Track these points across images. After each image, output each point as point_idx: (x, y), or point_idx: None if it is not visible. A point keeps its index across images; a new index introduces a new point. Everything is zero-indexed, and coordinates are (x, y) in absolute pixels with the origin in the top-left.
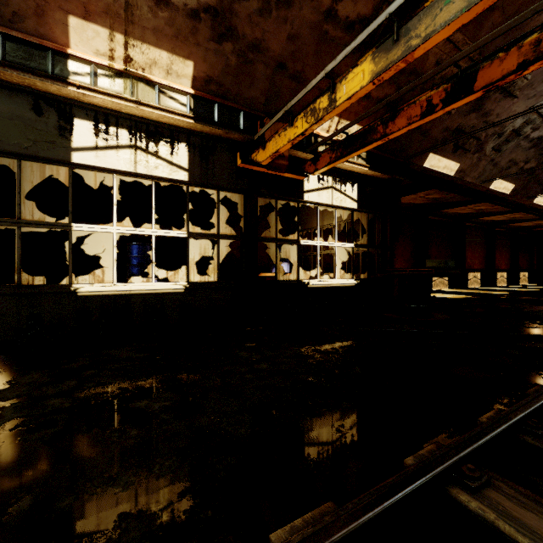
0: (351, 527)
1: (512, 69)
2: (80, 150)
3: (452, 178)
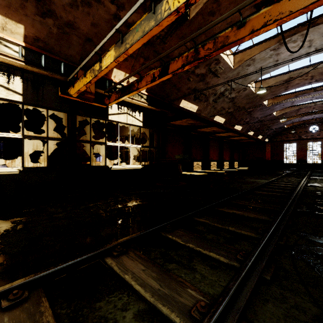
0: (28, 279)
1: (180, 67)
2: None
3: (195, 113)
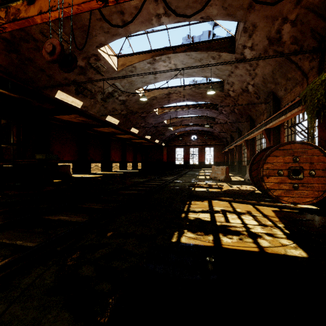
0: None
1: None
2: None
3: (81, 109)
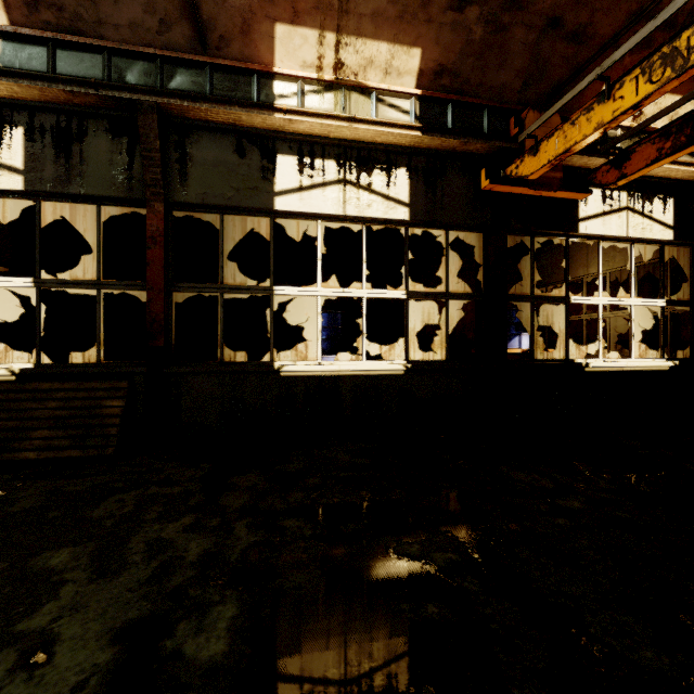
0: None
1: None
2: (283, 194)
3: None
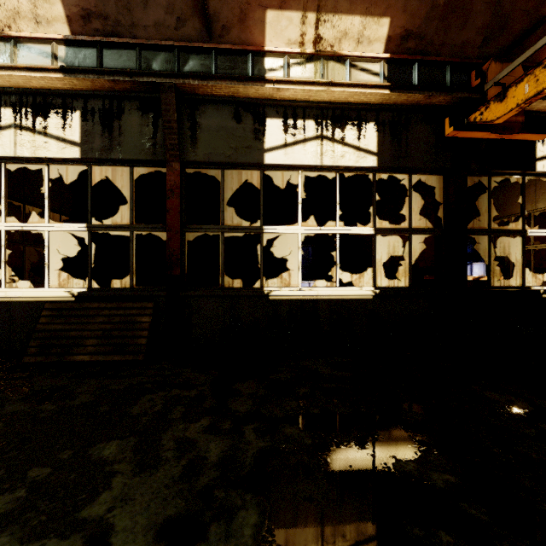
0: None
1: None
2: (271, 150)
3: None
